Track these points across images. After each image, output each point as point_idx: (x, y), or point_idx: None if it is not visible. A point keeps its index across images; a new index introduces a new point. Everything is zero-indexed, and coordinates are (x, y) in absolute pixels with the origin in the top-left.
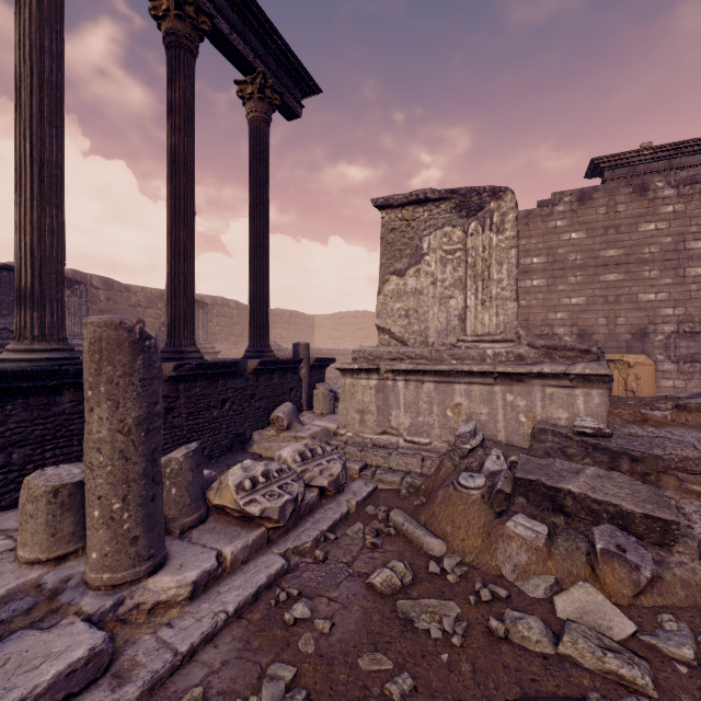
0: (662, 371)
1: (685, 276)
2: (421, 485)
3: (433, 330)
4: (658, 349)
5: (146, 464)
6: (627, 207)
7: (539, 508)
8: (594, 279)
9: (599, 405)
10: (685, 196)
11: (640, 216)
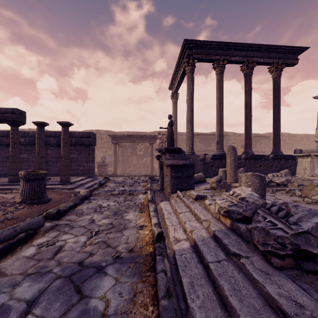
0: None
1: None
2: None
3: None
4: None
5: (234, 166)
6: None
7: None
8: None
9: None
10: None
11: None
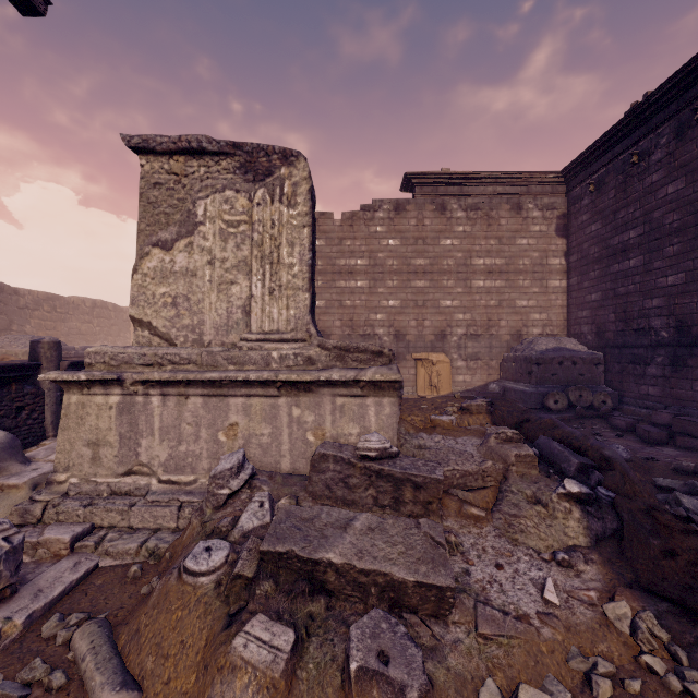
0: (456, 368)
1: (471, 287)
2: (165, 552)
3: (210, 324)
4: (454, 349)
5: None
6: (431, 222)
7: (291, 595)
8: (407, 284)
9: (390, 416)
10: (471, 219)
11: (441, 231)
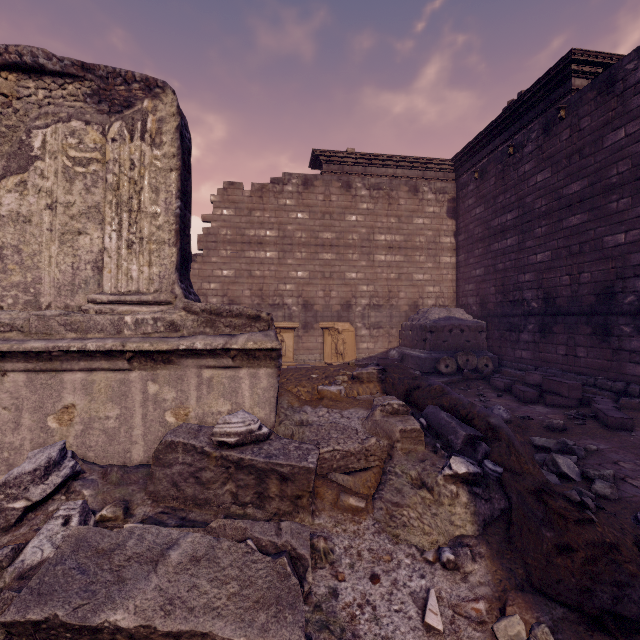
0: (360, 336)
1: (374, 261)
2: None
3: (49, 283)
4: (358, 318)
5: None
6: (338, 198)
7: None
8: (315, 257)
9: (267, 389)
10: (374, 198)
11: (346, 208)
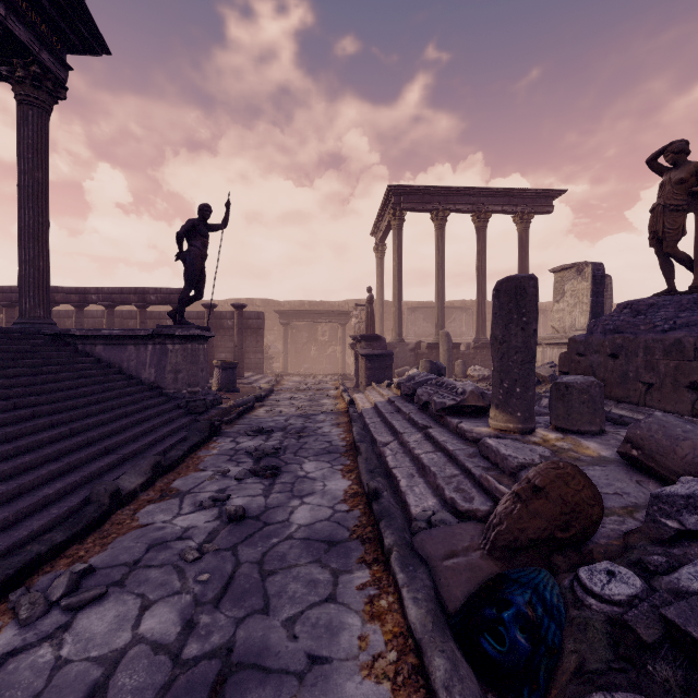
0: None
1: None
2: None
3: (567, 326)
4: None
5: (448, 358)
6: None
7: None
8: None
9: None
10: None
11: None
